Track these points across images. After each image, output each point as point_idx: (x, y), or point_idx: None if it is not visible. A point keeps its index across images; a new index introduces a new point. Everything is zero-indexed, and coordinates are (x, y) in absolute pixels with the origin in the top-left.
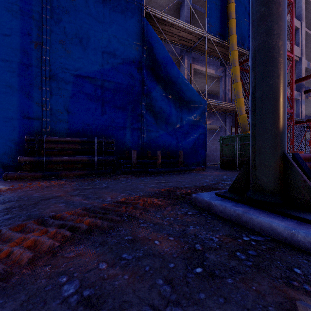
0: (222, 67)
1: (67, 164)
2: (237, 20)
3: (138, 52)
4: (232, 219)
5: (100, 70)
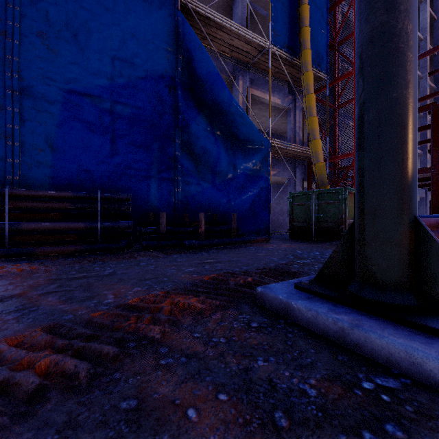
0: (291, 95)
1: (50, 235)
2: (312, 30)
3: (169, 62)
4: (330, 336)
5: (108, 86)
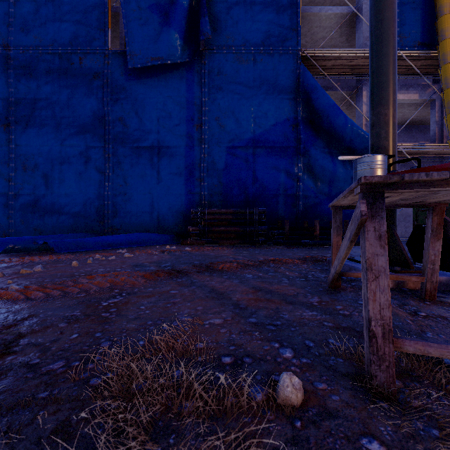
0: (434, 84)
1: (223, 234)
2: None
3: (292, 107)
4: None
5: (251, 137)
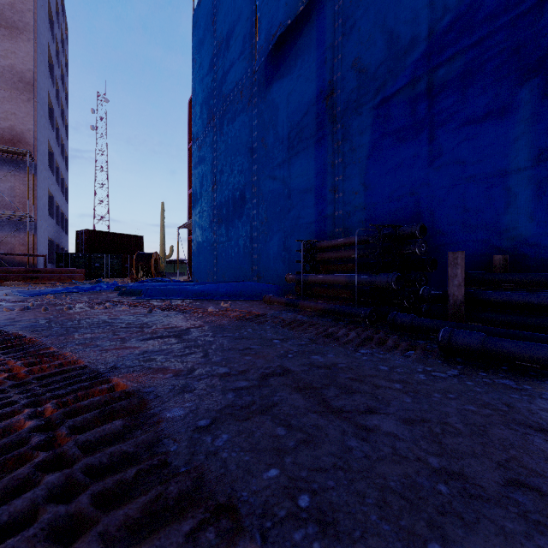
0: None
1: (331, 288)
2: None
3: None
4: None
5: (424, 52)
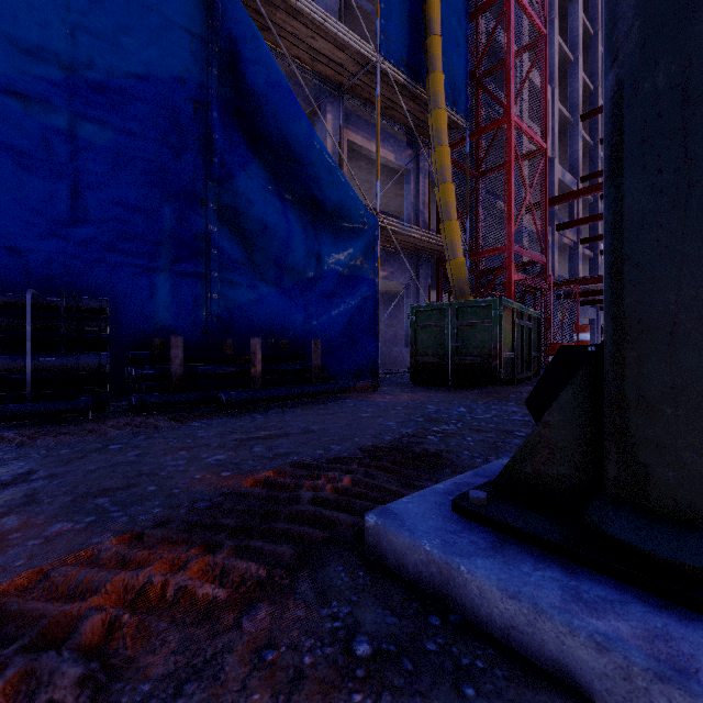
0: (410, 149)
1: None
2: (445, 45)
3: (195, 55)
4: (583, 684)
5: (61, 81)
